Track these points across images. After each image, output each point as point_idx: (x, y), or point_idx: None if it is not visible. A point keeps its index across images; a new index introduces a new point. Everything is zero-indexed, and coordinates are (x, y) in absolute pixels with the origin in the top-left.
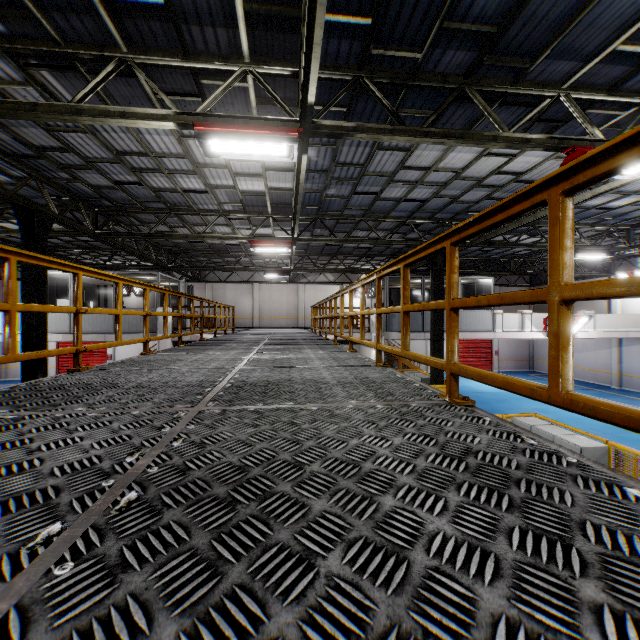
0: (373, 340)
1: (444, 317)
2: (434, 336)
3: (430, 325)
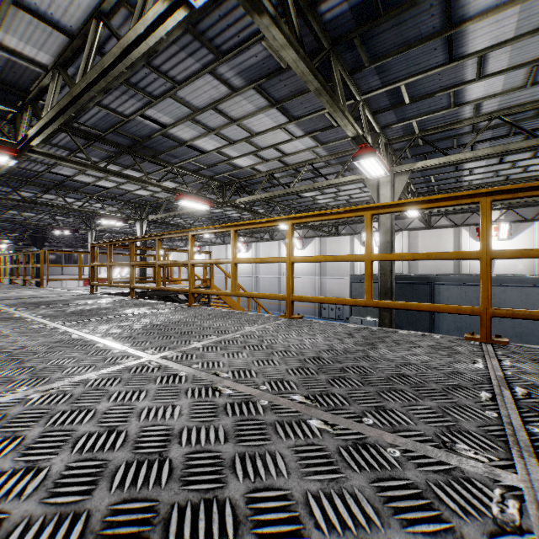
0: (3, 280)
1: (54, 268)
2: (37, 277)
3: (36, 272)
